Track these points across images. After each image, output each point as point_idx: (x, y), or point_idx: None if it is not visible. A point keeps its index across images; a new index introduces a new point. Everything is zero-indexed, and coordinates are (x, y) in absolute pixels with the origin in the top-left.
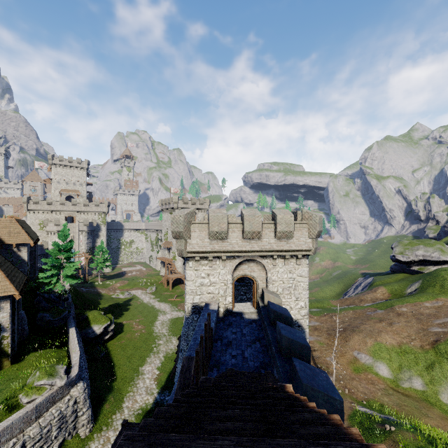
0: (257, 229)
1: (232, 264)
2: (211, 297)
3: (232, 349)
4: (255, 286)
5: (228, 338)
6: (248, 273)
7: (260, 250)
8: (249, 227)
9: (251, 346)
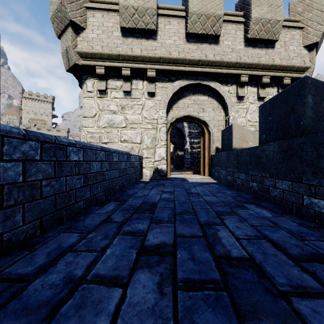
0: (215, 9)
1: (165, 91)
2: (127, 149)
3: (154, 222)
4: (207, 137)
5: (148, 198)
6: (195, 113)
7: (218, 60)
8: (199, 3)
9: (234, 215)
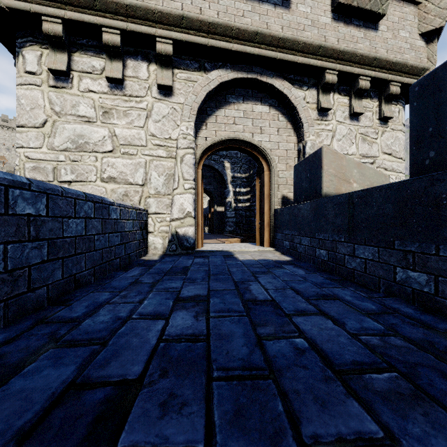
0: None
1: (193, 87)
2: (115, 196)
3: None
4: (267, 178)
5: (113, 346)
6: (247, 135)
7: (290, 37)
8: None
9: None
